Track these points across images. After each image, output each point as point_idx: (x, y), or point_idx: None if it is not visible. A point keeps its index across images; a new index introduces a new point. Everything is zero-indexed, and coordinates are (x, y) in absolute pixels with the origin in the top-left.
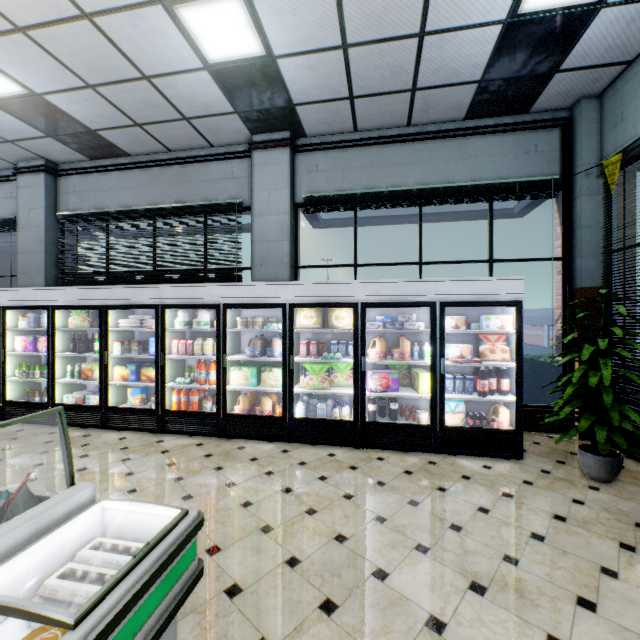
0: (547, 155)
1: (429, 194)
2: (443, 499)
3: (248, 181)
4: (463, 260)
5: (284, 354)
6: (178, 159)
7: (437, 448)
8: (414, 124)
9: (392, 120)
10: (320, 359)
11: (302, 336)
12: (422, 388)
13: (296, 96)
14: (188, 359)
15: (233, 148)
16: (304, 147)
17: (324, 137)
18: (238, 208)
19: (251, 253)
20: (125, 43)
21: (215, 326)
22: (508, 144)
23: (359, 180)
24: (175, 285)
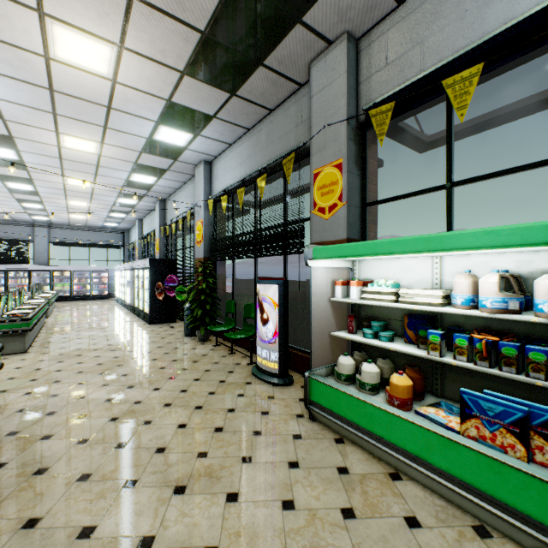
0: (120, 239)
1: (92, 245)
2: (90, 302)
3: (31, 233)
4: (101, 260)
5: (51, 282)
6: (0, 223)
7: (91, 299)
8: (88, 227)
9: (81, 226)
10: (61, 283)
11: (54, 278)
12: (88, 288)
13: (54, 222)
14: (10, 285)
15: (25, 223)
16: (53, 227)
17: (60, 225)
18: (28, 242)
19: (34, 255)
20: (12, 215)
21: (26, 275)
22: (112, 235)
23: (71, 238)
24: (13, 265)
